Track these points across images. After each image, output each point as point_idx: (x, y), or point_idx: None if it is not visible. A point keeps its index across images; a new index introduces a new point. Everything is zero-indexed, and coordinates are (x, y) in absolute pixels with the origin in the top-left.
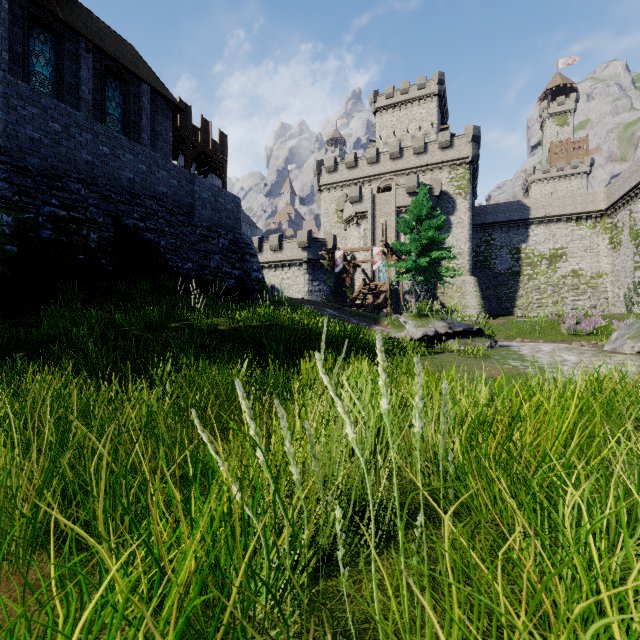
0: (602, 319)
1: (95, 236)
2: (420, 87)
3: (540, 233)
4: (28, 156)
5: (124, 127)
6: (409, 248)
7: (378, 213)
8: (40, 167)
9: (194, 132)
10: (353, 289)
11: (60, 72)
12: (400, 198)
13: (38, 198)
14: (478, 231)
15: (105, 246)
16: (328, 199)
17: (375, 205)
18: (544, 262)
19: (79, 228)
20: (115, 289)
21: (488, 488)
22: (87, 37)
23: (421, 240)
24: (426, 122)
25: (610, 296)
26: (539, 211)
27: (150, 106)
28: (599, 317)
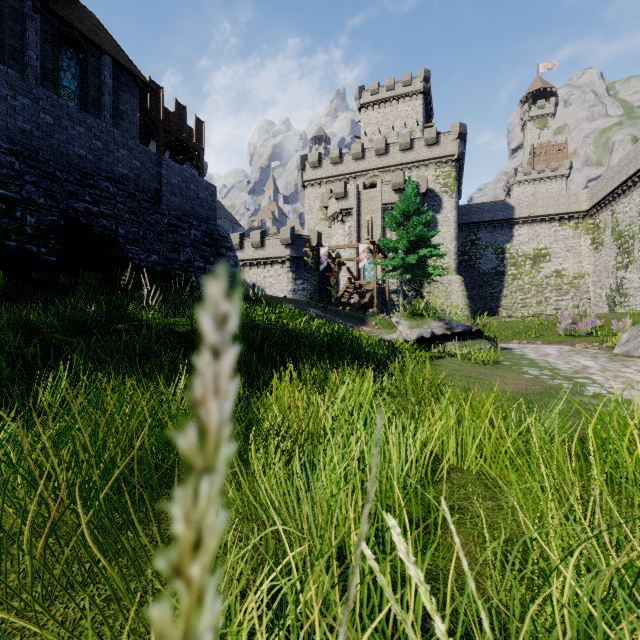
0: (597, 319)
1: (33, 220)
2: (405, 84)
3: (524, 233)
4: None
5: (82, 102)
6: (397, 245)
7: (363, 210)
8: None
9: (166, 116)
10: (338, 288)
11: (0, 32)
12: (386, 195)
13: None
14: (463, 230)
15: (46, 232)
16: (312, 195)
17: (360, 202)
18: (528, 262)
19: (11, 209)
20: (57, 283)
21: None
22: None
23: (409, 237)
24: (411, 120)
25: (592, 296)
26: (523, 211)
27: (113, 81)
28: (595, 317)
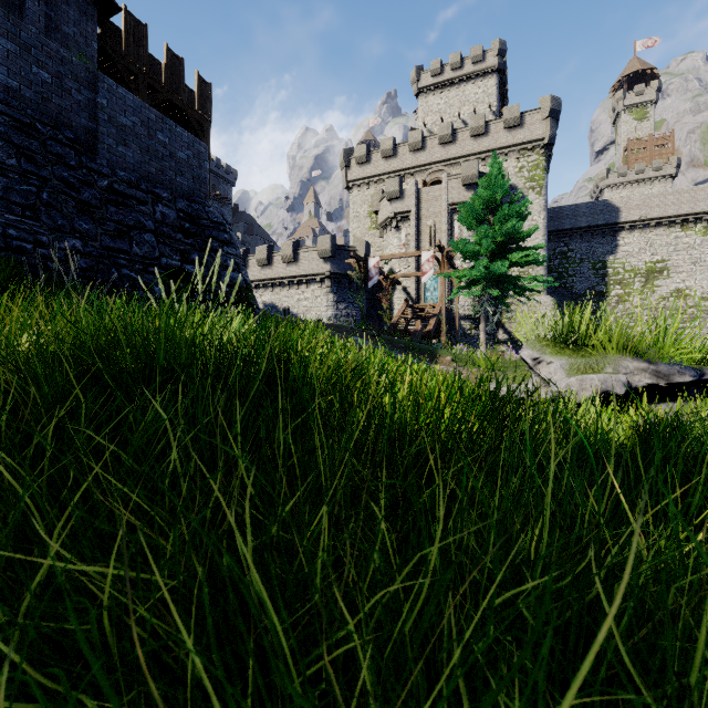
0: None
1: None
2: (475, 60)
3: (633, 242)
4: None
5: None
6: (477, 248)
7: (424, 213)
8: None
9: (153, 67)
10: (391, 314)
11: None
12: (454, 192)
13: None
14: (551, 240)
15: None
16: (359, 199)
17: (420, 203)
18: (638, 279)
19: None
20: None
21: None
22: None
23: (494, 237)
24: (482, 104)
25: None
26: (632, 213)
27: None
28: None
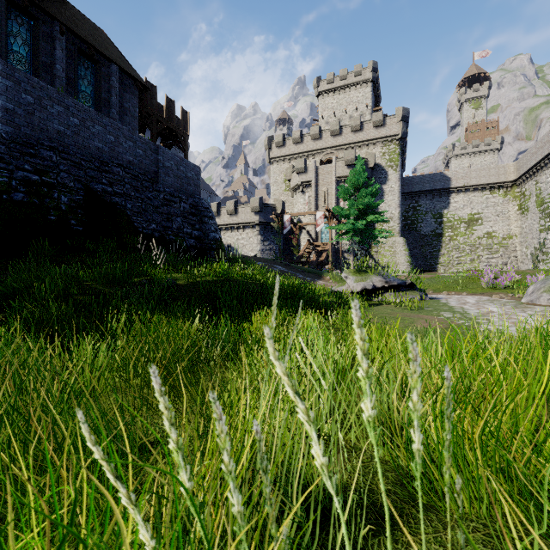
0: (516, 274)
1: (66, 199)
2: (357, 74)
3: (459, 200)
4: (2, 125)
5: (95, 103)
6: (348, 212)
7: (321, 182)
8: (14, 135)
9: (159, 109)
10: (299, 248)
11: (36, 52)
12: (340, 169)
13: (12, 163)
14: (406, 198)
15: (75, 208)
16: (277, 170)
17: (318, 175)
18: (463, 225)
19: (51, 191)
20: (84, 247)
21: (468, 475)
22: (61, 21)
23: (358, 205)
24: (362, 104)
25: (519, 254)
26: (458, 181)
27: (119, 85)
28: (514, 273)
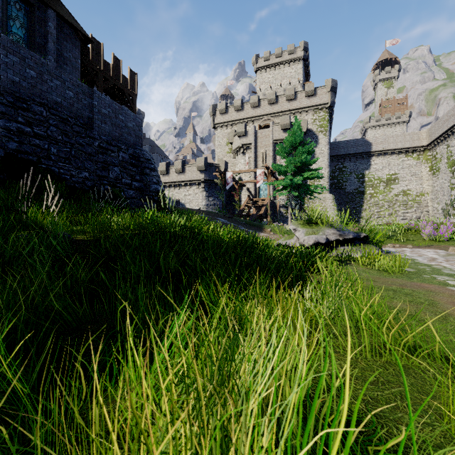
0: (452, 226)
1: None
2: (290, 52)
3: (379, 162)
4: None
5: (29, 47)
6: (286, 169)
7: (259, 145)
8: None
9: (106, 67)
10: (240, 203)
11: None
12: (276, 133)
13: None
14: (333, 161)
15: None
16: (221, 134)
17: (257, 139)
18: (382, 184)
19: None
20: None
21: None
22: None
23: (295, 163)
24: (294, 79)
25: (430, 210)
26: (378, 146)
27: (58, 33)
28: (451, 225)
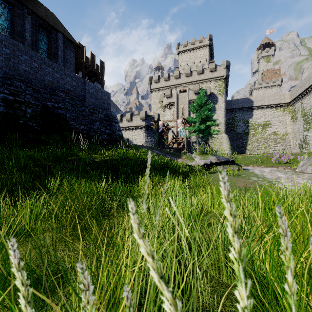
0: (291, 155)
1: (30, 110)
2: (200, 41)
3: (258, 113)
4: None
5: (49, 55)
6: (195, 120)
7: (180, 103)
8: None
9: (87, 60)
10: (167, 140)
11: (13, 24)
12: (190, 95)
13: None
14: (228, 112)
15: (35, 116)
16: (155, 96)
17: (178, 99)
18: (260, 127)
19: (20, 106)
20: (40, 139)
21: None
22: (28, 7)
23: (201, 116)
24: (203, 59)
25: (291, 144)
26: (258, 103)
27: (63, 45)
28: (290, 154)
